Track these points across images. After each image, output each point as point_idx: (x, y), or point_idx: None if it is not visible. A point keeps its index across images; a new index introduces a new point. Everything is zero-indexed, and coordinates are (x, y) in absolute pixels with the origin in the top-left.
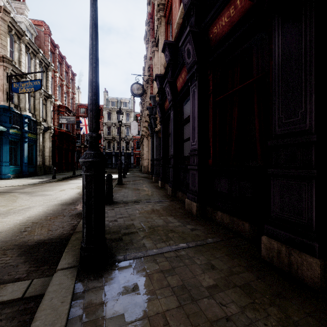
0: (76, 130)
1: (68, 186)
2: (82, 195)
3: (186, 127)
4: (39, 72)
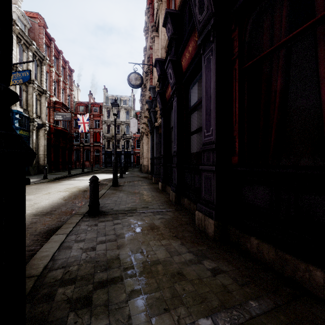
0: (75, 128)
1: (56, 188)
2: (66, 201)
3: (193, 116)
4: (27, 62)
